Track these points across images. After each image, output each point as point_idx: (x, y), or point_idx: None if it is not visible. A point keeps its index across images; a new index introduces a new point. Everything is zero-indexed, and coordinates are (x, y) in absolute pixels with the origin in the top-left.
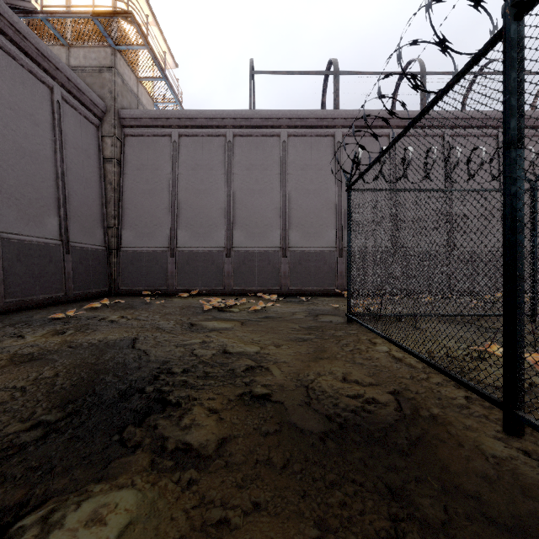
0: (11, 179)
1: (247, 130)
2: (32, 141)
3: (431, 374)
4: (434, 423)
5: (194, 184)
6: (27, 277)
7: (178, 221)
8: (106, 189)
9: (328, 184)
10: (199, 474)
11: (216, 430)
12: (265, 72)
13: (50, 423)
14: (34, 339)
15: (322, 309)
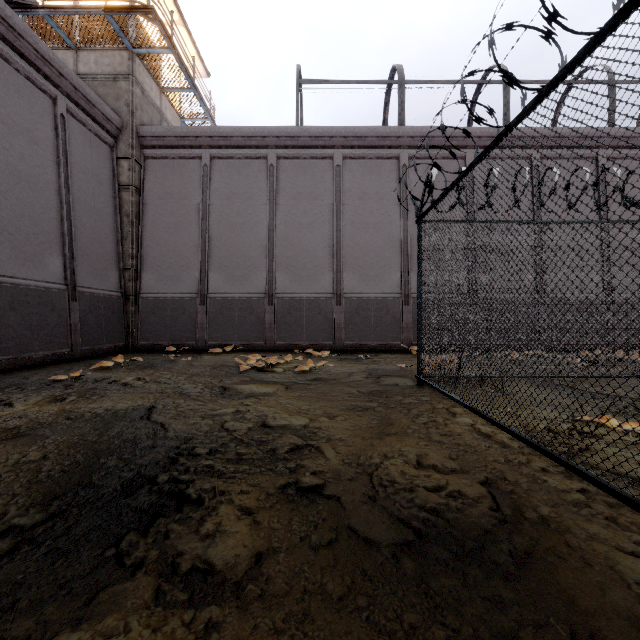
0: (3, 209)
1: (293, 151)
2: (30, 162)
3: (532, 456)
4: (546, 529)
5: (228, 217)
6: (23, 329)
7: (210, 262)
8: (122, 223)
9: (392, 216)
10: (222, 613)
11: (248, 541)
12: (315, 80)
13: (24, 529)
14: (25, 408)
15: (385, 369)
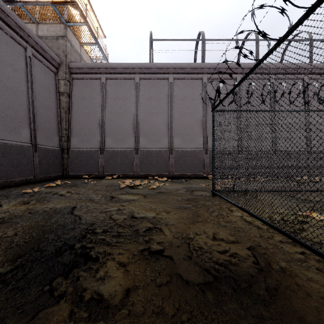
0: None
1: (148, 75)
2: (12, 81)
3: (274, 234)
4: (284, 275)
5: (115, 109)
6: (9, 166)
7: (105, 132)
8: (60, 112)
9: (198, 108)
10: None
11: (122, 282)
12: (159, 39)
13: (1, 275)
14: (8, 208)
15: (195, 187)
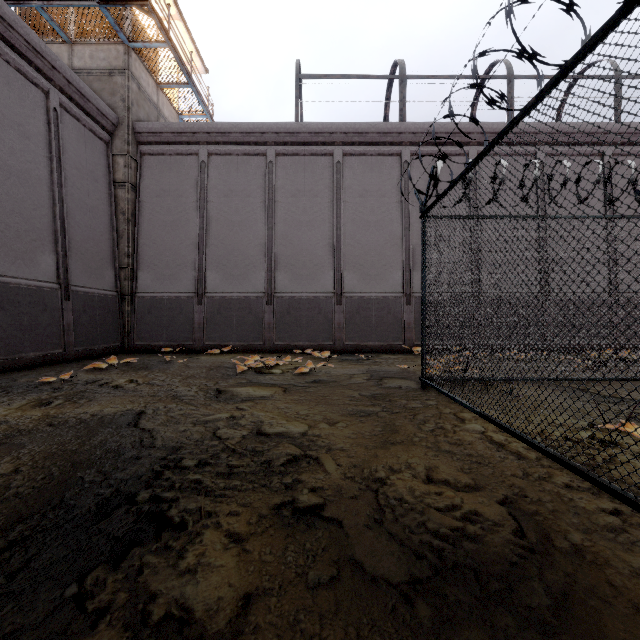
0: None
1: (292, 147)
2: (20, 157)
3: (552, 469)
4: (582, 562)
5: (226, 215)
6: (13, 330)
7: (208, 261)
8: (118, 221)
9: (393, 214)
10: None
11: (234, 579)
12: (315, 75)
13: None
14: (6, 413)
15: (387, 370)
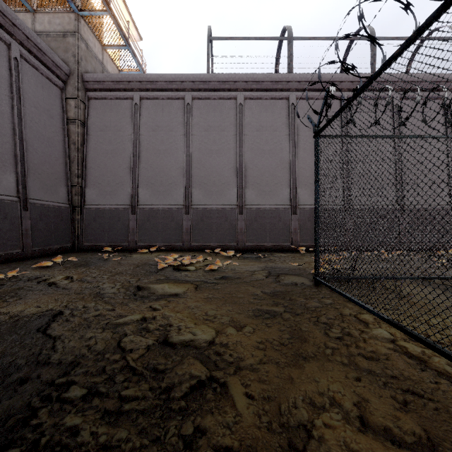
0: None
1: (205, 93)
2: None
3: None
4: None
5: (154, 145)
6: None
7: (140, 180)
8: (70, 149)
9: (283, 144)
10: None
11: None
12: (222, 37)
13: None
14: None
15: (281, 267)
